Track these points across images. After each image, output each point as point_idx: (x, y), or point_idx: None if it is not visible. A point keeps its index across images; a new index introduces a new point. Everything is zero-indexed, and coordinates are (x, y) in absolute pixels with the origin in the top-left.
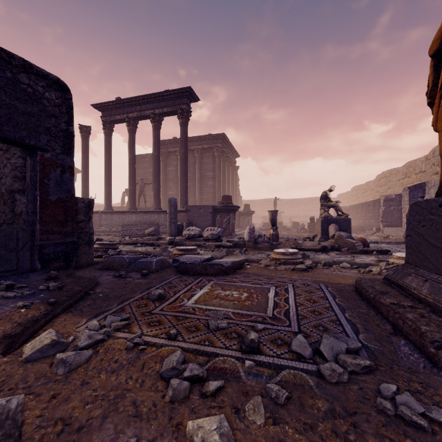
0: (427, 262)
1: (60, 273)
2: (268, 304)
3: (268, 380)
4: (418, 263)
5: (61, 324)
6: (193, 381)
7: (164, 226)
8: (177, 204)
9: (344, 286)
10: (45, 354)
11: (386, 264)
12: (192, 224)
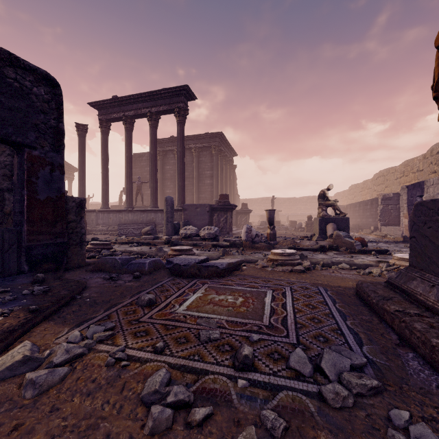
0: (434, 266)
1: (49, 275)
2: (264, 310)
3: (264, 404)
4: (423, 267)
5: (40, 334)
6: (178, 407)
7: (161, 225)
8: (175, 202)
9: (344, 289)
10: (16, 372)
11: (387, 266)
12: (189, 223)
